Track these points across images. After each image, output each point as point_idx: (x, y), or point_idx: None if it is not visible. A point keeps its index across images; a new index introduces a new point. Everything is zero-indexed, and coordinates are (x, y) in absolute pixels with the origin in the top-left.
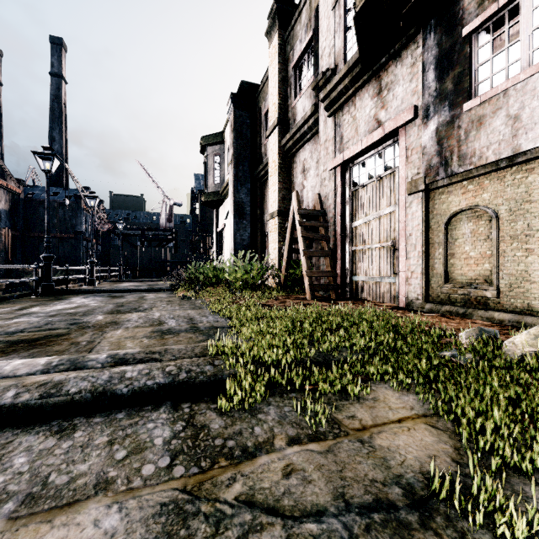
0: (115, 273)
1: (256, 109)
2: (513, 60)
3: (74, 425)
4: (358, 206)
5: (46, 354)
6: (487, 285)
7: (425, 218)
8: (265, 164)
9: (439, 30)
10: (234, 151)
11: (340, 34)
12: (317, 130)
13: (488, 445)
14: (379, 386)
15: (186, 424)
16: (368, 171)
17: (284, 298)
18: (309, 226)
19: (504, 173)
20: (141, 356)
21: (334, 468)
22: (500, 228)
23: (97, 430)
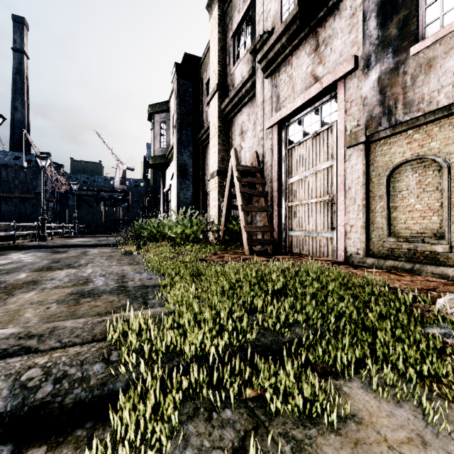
0: (70, 229)
1: (198, 80)
2: None
3: None
4: (294, 163)
5: None
6: (436, 238)
7: (366, 171)
8: (206, 129)
9: None
10: (178, 116)
11: None
12: (254, 92)
13: None
14: (352, 386)
15: None
16: (304, 128)
17: (222, 253)
18: (247, 182)
19: None
20: (8, 344)
21: None
22: (452, 178)
23: None
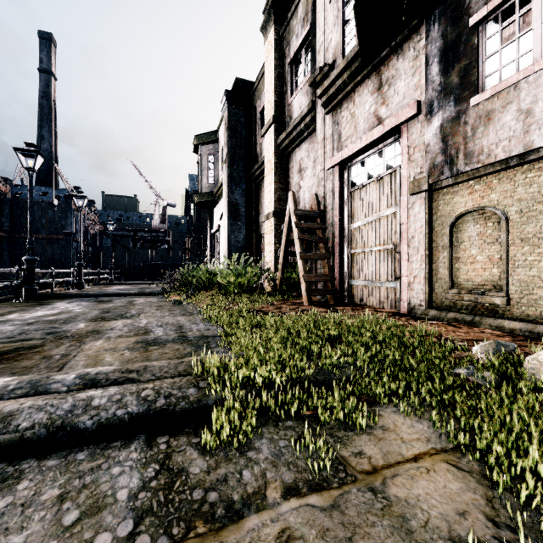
0: (106, 275)
1: (251, 108)
2: (524, 51)
3: (21, 472)
4: (357, 207)
5: (11, 371)
6: (495, 291)
7: (429, 220)
8: (260, 164)
9: (443, 21)
10: (228, 150)
11: (338, 27)
12: (314, 128)
13: (534, 503)
14: (387, 411)
15: (160, 468)
16: (367, 170)
17: (279, 303)
18: (306, 227)
19: (515, 172)
20: (116, 376)
21: (342, 534)
22: (510, 231)
23: (47, 479)
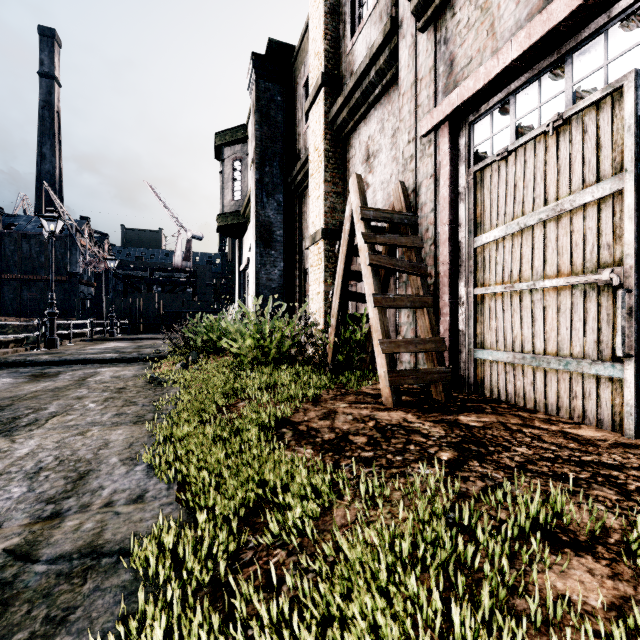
0: (104, 328)
1: (292, 84)
2: None
3: None
4: (490, 201)
5: None
6: None
7: None
8: (304, 160)
9: None
10: (257, 143)
11: None
12: (393, 72)
13: None
14: None
15: None
16: (518, 119)
17: (332, 397)
18: (385, 243)
19: None
20: None
21: None
22: None
23: None
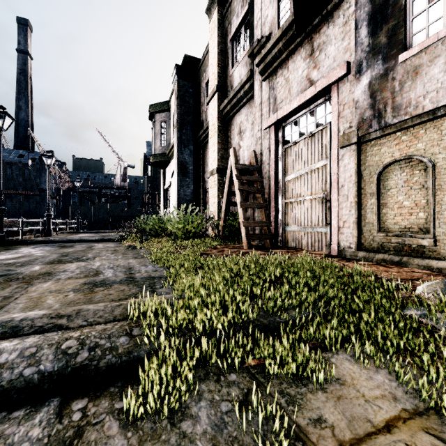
0: (73, 225)
1: (198, 81)
2: None
3: None
4: (290, 162)
5: None
6: (422, 233)
7: (358, 170)
8: (206, 128)
9: None
10: (178, 116)
11: (274, 3)
12: (252, 94)
13: None
14: (339, 358)
15: None
16: (300, 129)
17: (222, 247)
18: (245, 180)
19: (441, 122)
20: (43, 322)
21: None
22: (437, 177)
23: None
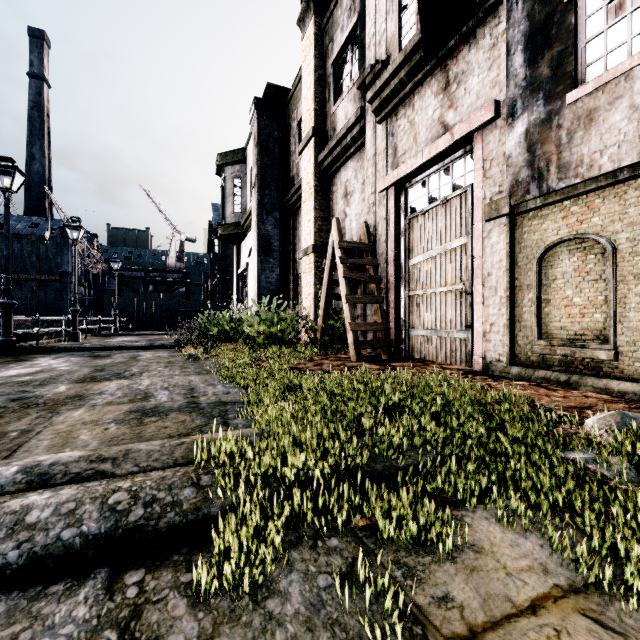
0: (109, 324)
1: (286, 120)
2: (638, 29)
3: None
4: (417, 239)
5: None
6: (599, 342)
7: (510, 252)
8: (297, 188)
9: None
10: (258, 170)
11: (394, 14)
12: (363, 141)
13: None
14: (475, 517)
15: (118, 639)
16: (430, 192)
17: (320, 358)
18: (353, 263)
19: (625, 188)
20: (80, 468)
21: None
22: (619, 264)
23: None
